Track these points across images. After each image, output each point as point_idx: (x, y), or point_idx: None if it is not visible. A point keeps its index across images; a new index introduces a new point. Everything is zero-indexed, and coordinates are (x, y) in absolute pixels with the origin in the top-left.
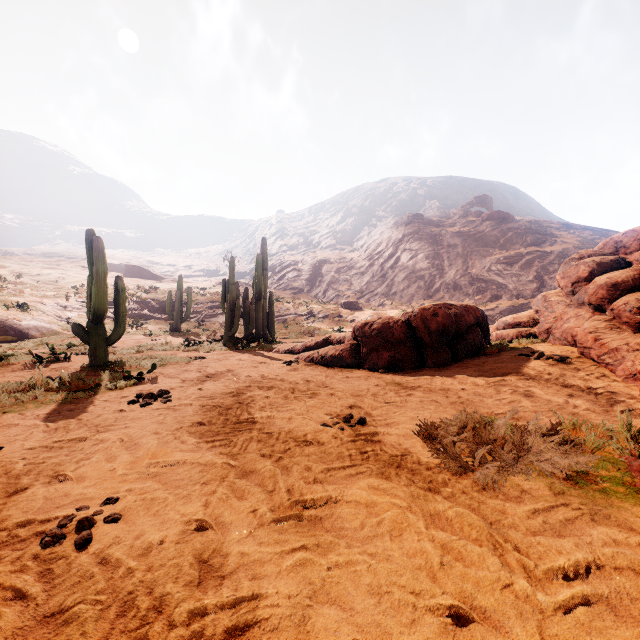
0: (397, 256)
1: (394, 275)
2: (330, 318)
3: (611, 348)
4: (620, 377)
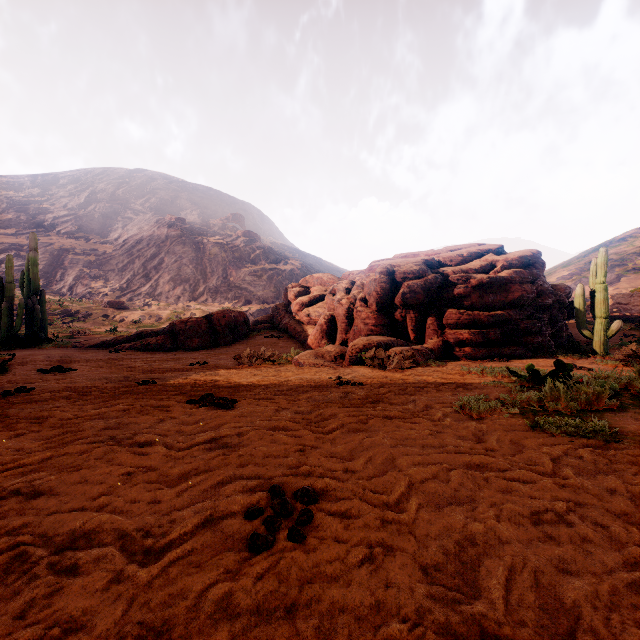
0: (161, 257)
1: (159, 276)
2: (94, 318)
3: (298, 331)
4: (300, 342)
